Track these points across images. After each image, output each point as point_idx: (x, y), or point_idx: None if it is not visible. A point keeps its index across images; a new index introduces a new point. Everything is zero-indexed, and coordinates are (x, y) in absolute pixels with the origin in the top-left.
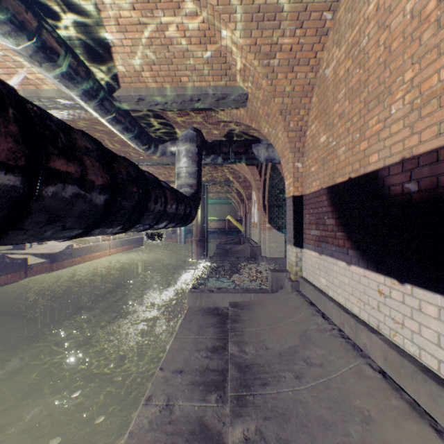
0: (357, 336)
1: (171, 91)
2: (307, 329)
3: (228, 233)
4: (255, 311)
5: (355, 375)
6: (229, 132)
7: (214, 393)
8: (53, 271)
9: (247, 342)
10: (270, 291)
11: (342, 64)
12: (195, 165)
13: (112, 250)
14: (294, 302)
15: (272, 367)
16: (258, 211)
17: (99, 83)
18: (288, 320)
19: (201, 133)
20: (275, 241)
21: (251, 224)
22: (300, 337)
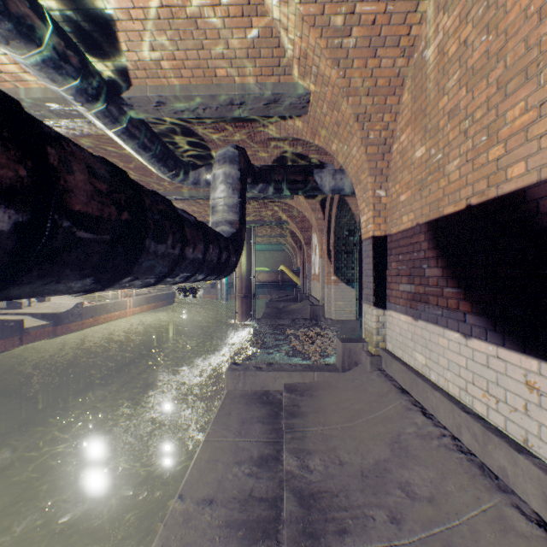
0: (487, 453)
1: (203, 91)
2: (401, 433)
3: (281, 287)
4: (321, 398)
5: (495, 527)
6: (283, 155)
7: (262, 543)
8: (56, 336)
9: (311, 451)
10: (340, 368)
11: (454, 35)
12: (236, 195)
13: (134, 309)
14: (376, 387)
15: (351, 498)
16: (321, 260)
17: (101, 78)
18: (371, 416)
19: (245, 153)
20: (343, 299)
21: (311, 276)
22: (391, 445)
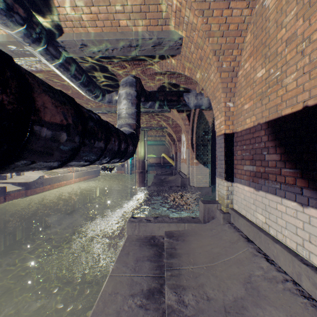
0: None
1: (111, 36)
2: (251, 275)
3: (163, 166)
4: (190, 243)
5: None
6: (164, 84)
7: None
8: (27, 196)
9: (185, 287)
10: (202, 221)
11: None
12: (134, 107)
13: (75, 180)
14: (229, 236)
15: None
16: (187, 150)
17: (42, 27)
18: (226, 259)
19: (140, 80)
20: (201, 174)
21: (180, 160)
22: (245, 285)
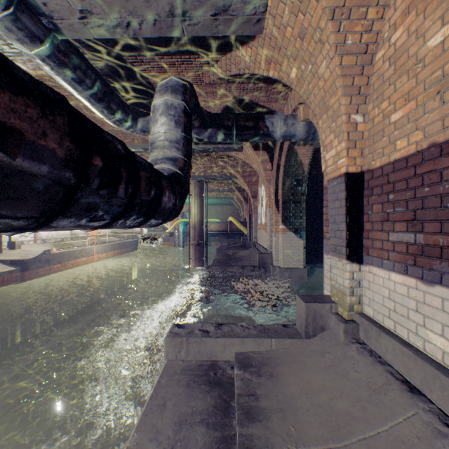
0: None
1: None
2: None
3: (230, 236)
4: (284, 382)
5: None
6: (232, 102)
7: None
8: (24, 281)
9: None
10: (303, 334)
11: None
12: (180, 129)
13: (100, 255)
14: (363, 373)
15: None
16: (268, 209)
17: None
18: (370, 433)
19: (192, 87)
20: (291, 247)
21: (257, 226)
22: None
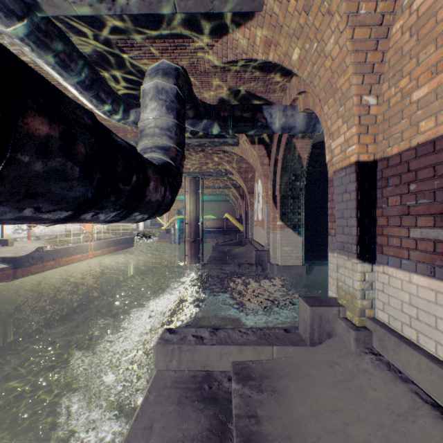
0: None
1: None
2: None
3: (226, 233)
4: (289, 400)
5: None
6: (229, 93)
7: None
8: (16, 279)
9: None
10: (307, 341)
11: None
12: (171, 115)
13: (95, 252)
14: (382, 392)
15: None
16: (266, 205)
17: None
18: None
19: (185, 72)
20: (290, 244)
21: (253, 222)
22: None
